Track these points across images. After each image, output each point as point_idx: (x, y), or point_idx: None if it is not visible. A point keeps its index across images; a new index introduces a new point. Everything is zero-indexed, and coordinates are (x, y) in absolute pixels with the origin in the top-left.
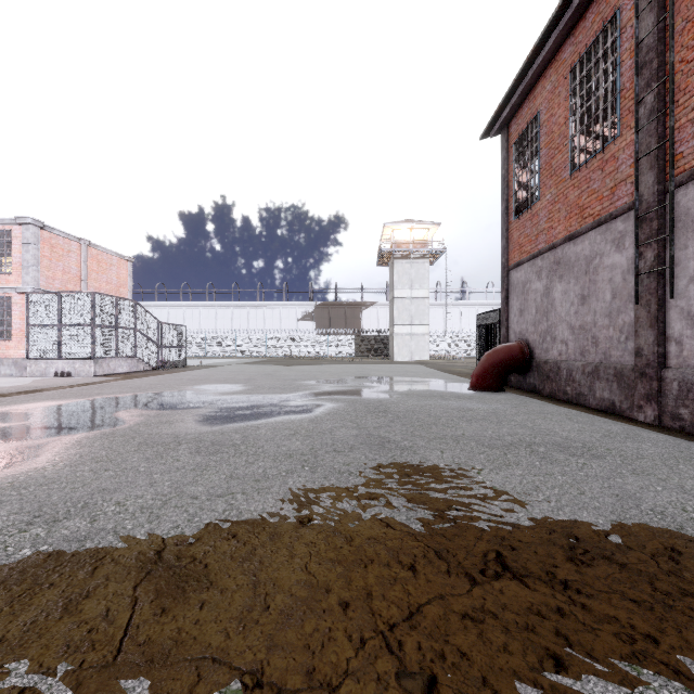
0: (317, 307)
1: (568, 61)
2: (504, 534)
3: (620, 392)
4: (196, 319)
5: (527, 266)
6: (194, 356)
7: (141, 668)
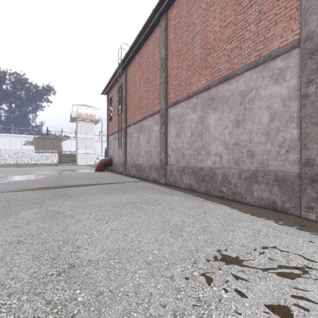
0: (35, 138)
1: (117, 87)
2: (73, 184)
3: (122, 168)
4: None
5: (111, 136)
6: None
7: (19, 192)
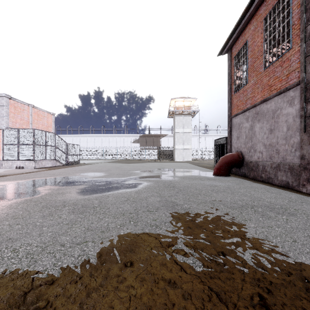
0: (140, 136)
1: (263, 14)
2: (258, 276)
3: (292, 177)
4: (85, 142)
5: (241, 115)
6: (84, 159)
7: None
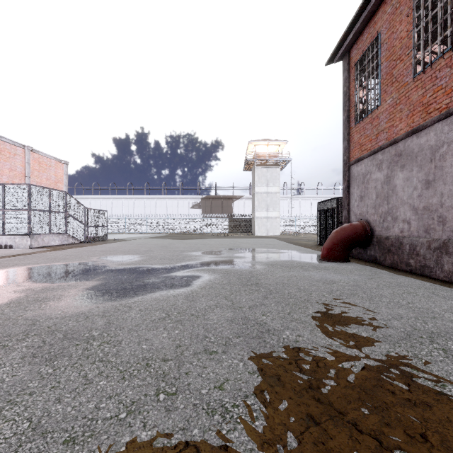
0: (202, 199)
1: None
2: None
3: None
4: (120, 207)
5: (367, 160)
6: (118, 232)
7: None
